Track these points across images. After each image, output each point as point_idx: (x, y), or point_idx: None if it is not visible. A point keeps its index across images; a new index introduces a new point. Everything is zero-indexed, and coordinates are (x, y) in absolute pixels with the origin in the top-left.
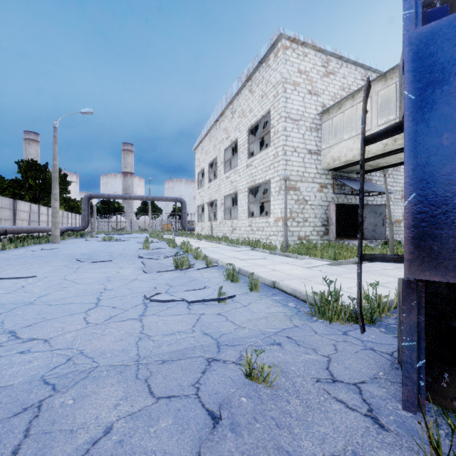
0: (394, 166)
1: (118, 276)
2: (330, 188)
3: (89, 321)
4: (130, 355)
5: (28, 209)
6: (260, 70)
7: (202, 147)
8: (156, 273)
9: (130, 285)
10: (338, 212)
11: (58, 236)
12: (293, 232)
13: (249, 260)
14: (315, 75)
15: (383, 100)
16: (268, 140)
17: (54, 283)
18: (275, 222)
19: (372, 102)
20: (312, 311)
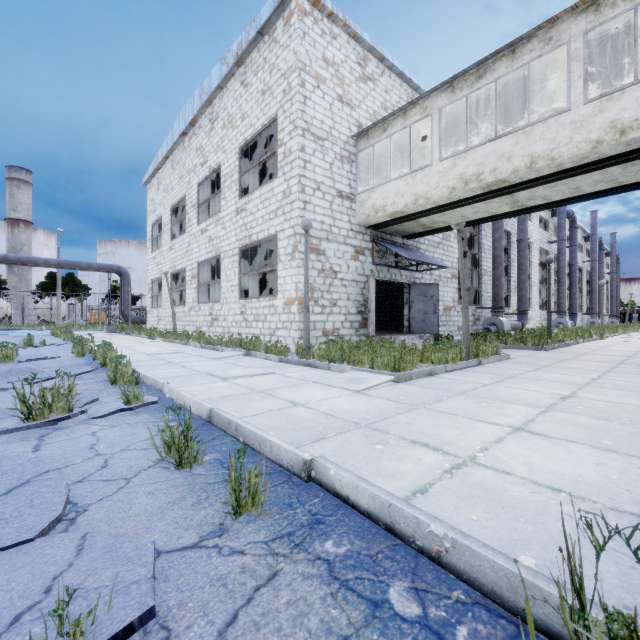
0: (451, 229)
1: None
2: (369, 255)
3: None
4: None
5: None
6: (260, 48)
7: (159, 179)
8: None
9: None
10: None
11: None
12: (316, 323)
13: (238, 379)
14: (349, 75)
15: None
16: None
17: None
18: (286, 306)
19: (434, 123)
20: None
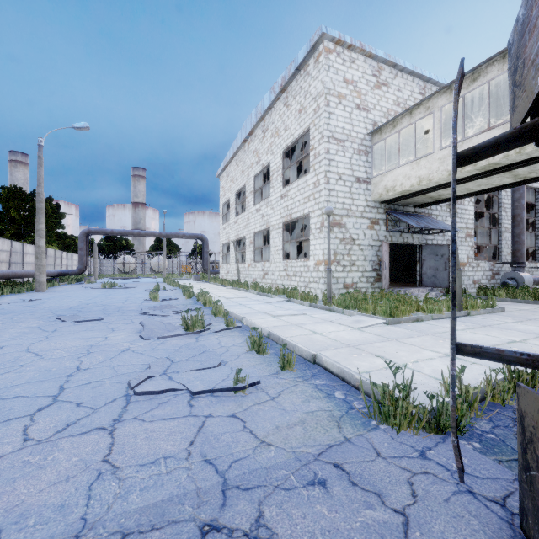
0: (459, 198)
1: (104, 344)
2: (383, 224)
3: (29, 436)
4: (69, 521)
5: (9, 248)
6: (297, 79)
7: (228, 172)
8: (157, 340)
9: (115, 360)
10: (391, 253)
11: (43, 282)
12: (338, 279)
13: (282, 316)
14: (365, 86)
15: (446, 118)
16: (307, 165)
17: (8, 359)
18: (316, 266)
19: (435, 119)
20: (369, 408)
